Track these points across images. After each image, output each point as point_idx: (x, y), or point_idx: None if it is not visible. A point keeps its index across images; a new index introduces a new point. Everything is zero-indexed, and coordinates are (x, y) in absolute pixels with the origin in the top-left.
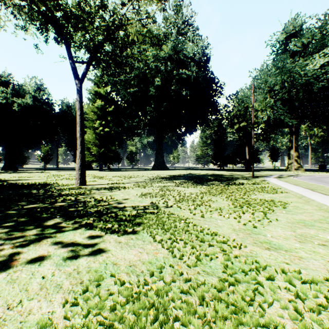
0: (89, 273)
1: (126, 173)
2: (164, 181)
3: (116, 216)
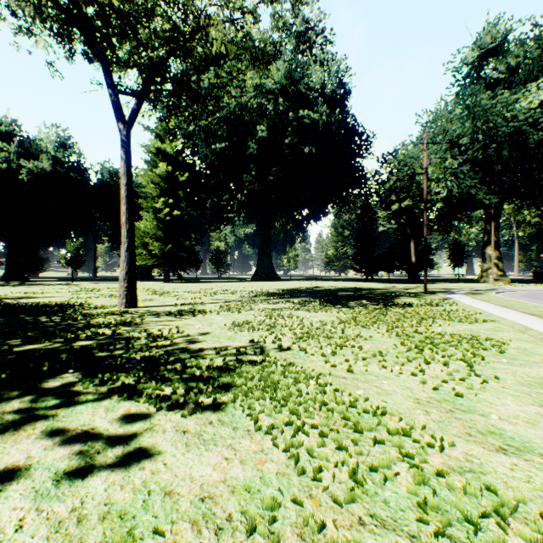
0: (105, 523)
1: (209, 286)
2: (274, 299)
3: (183, 370)
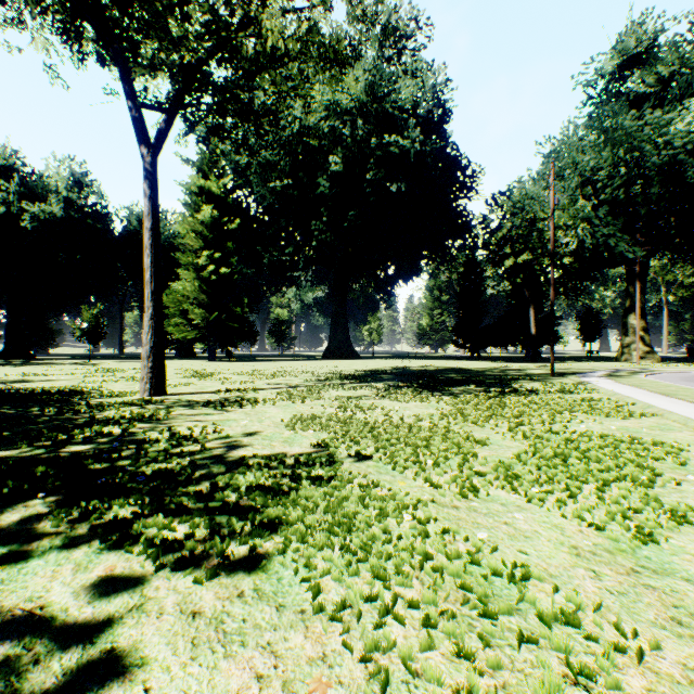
0: None
1: (266, 366)
2: (350, 384)
3: (212, 493)
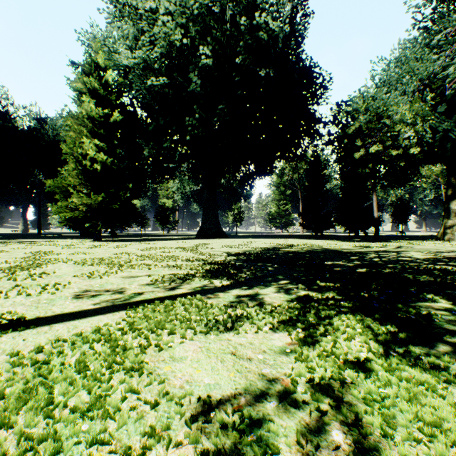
0: None
1: (138, 247)
2: (223, 293)
3: None
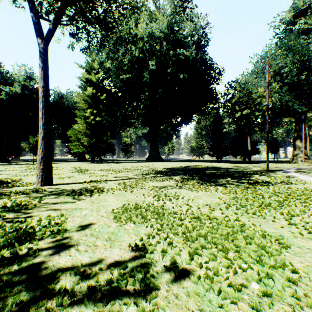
0: None
1: (118, 165)
2: (160, 177)
3: None
